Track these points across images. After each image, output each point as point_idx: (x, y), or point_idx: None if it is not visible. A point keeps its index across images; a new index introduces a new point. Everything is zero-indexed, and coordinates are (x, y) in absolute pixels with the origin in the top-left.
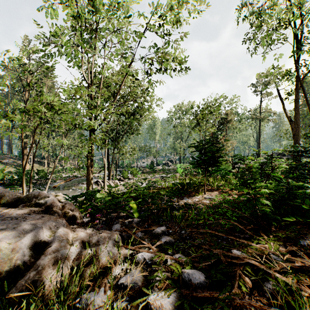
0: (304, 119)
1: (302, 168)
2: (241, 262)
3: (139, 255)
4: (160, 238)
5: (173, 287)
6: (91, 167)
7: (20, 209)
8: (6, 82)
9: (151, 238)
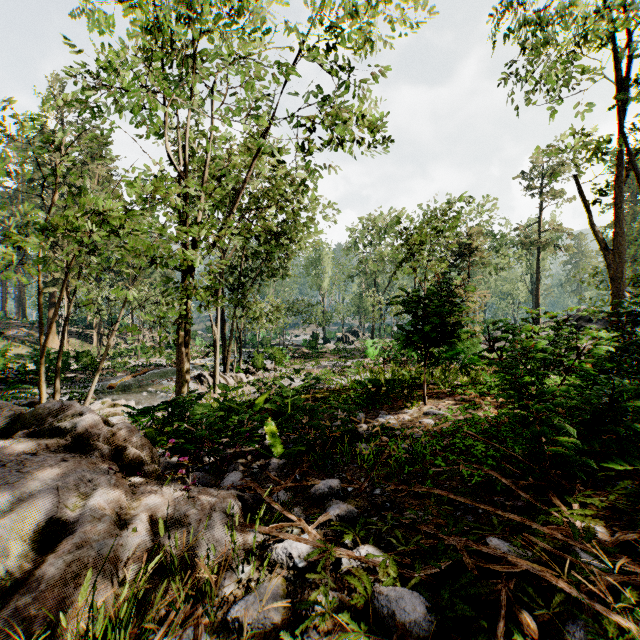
0: (632, 246)
1: (639, 351)
2: (511, 570)
3: (279, 548)
4: (327, 506)
5: (353, 631)
6: (187, 347)
7: (16, 442)
8: (2, 166)
9: (308, 505)
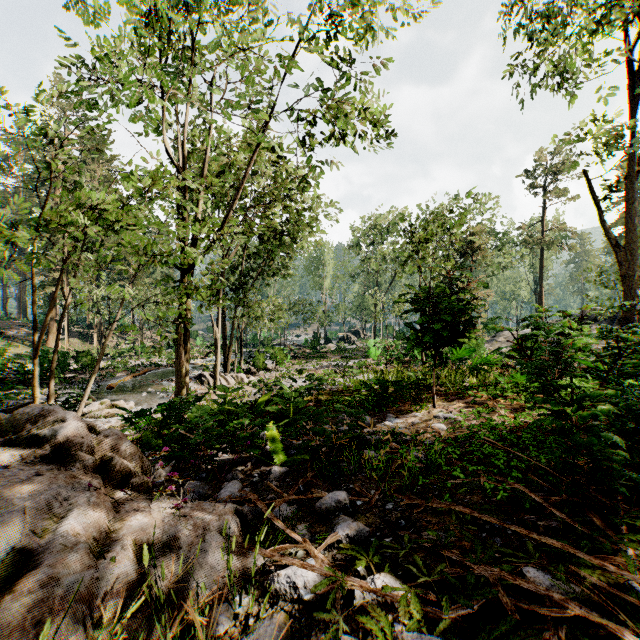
0: (639, 244)
1: None
2: (561, 614)
3: (281, 576)
4: (334, 524)
5: None
6: (186, 347)
7: None
8: None
9: (313, 521)
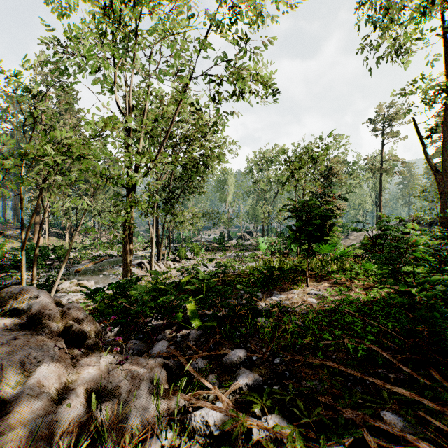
0: None
1: None
2: None
3: (197, 416)
4: (237, 375)
5: None
6: (130, 243)
7: None
8: None
9: (221, 372)
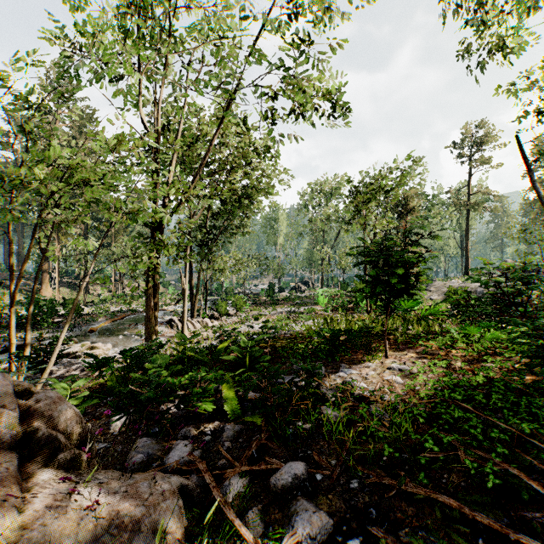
0: None
1: None
2: None
3: None
4: (292, 513)
5: None
6: (155, 296)
7: None
8: None
9: (267, 502)
